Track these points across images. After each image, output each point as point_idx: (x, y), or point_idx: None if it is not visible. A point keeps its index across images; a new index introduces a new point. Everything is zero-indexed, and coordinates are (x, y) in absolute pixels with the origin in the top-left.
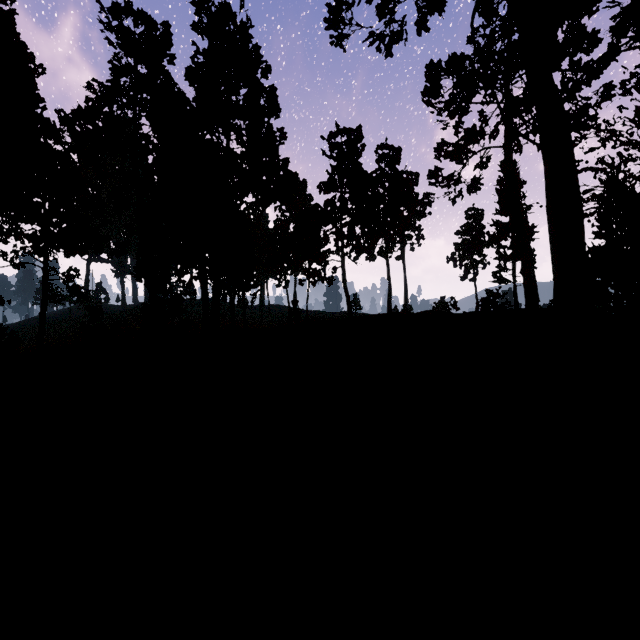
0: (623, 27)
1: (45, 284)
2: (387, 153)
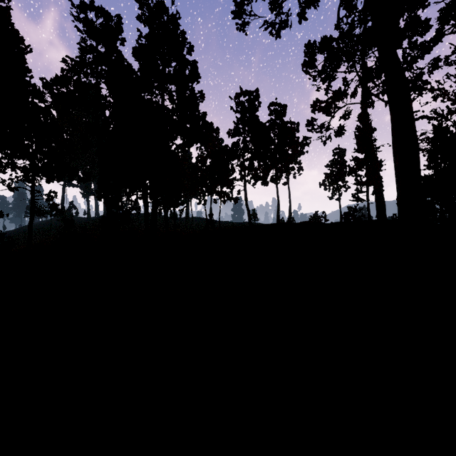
0: (447, 17)
1: (32, 202)
2: (276, 109)
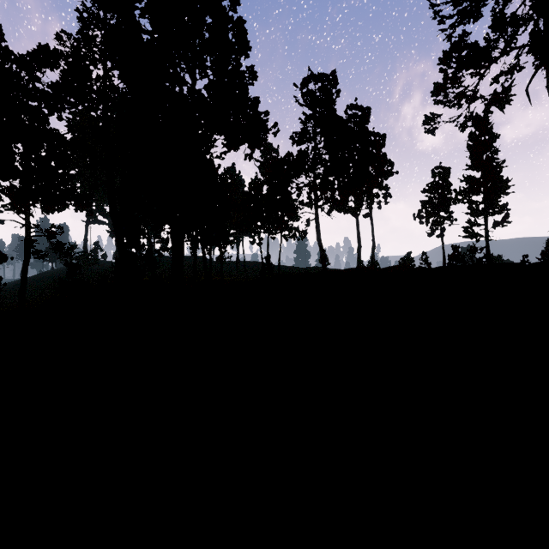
0: None
1: (27, 240)
2: (356, 113)
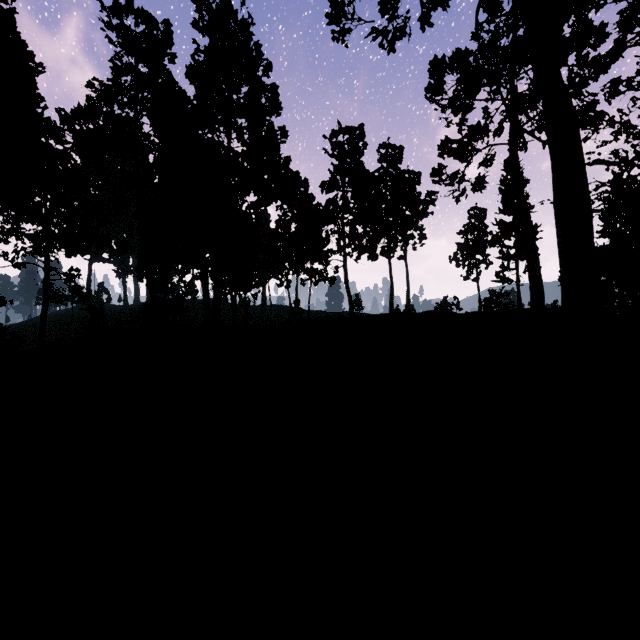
0: (630, 22)
1: (46, 284)
2: (389, 152)
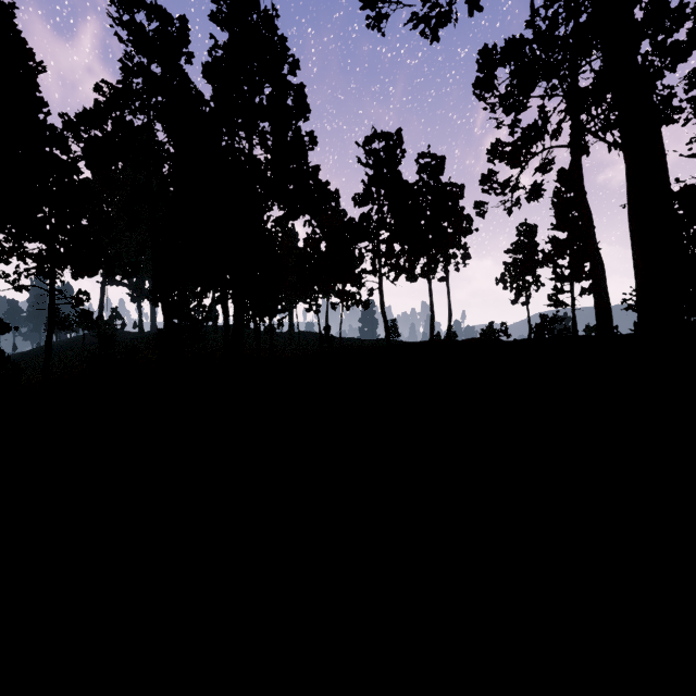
0: None
1: (51, 309)
2: (429, 163)
